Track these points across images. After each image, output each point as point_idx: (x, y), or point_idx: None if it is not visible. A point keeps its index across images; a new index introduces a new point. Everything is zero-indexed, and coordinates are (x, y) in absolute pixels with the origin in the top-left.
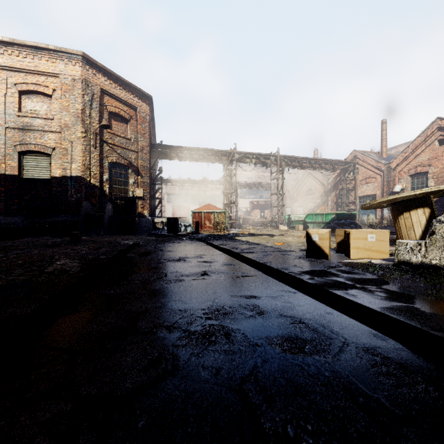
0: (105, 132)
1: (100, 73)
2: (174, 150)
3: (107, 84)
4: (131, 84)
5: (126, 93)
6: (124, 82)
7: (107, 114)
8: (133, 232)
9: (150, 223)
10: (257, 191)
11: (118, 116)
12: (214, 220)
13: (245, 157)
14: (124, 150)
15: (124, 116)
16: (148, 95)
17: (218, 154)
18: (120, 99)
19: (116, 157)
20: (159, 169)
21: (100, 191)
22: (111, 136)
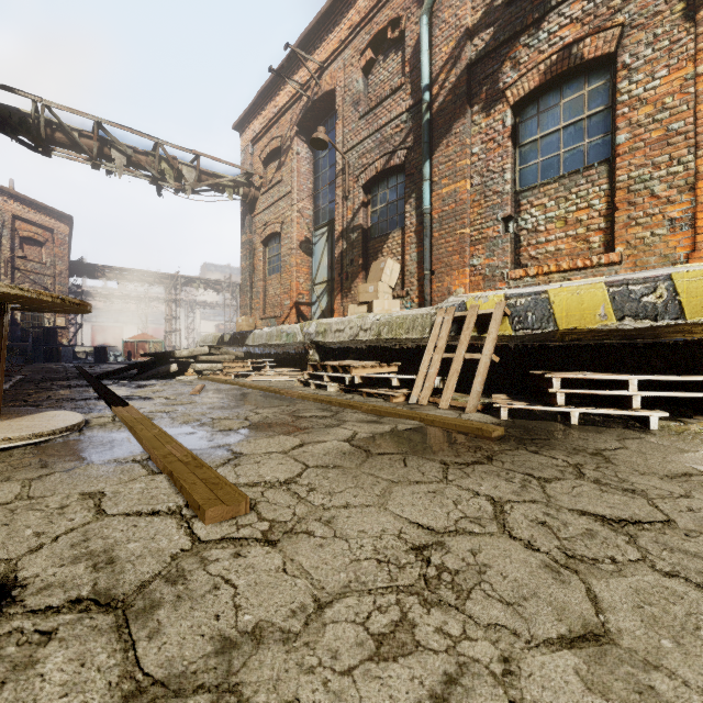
0: (16, 258)
1: (12, 199)
2: (100, 270)
3: (19, 210)
4: (48, 208)
5: (42, 216)
6: (40, 206)
7: (19, 239)
8: (59, 361)
9: (71, 352)
10: (226, 312)
11: (32, 240)
12: (149, 350)
13: (193, 282)
14: (39, 275)
15: (39, 239)
16: (69, 216)
17: (159, 277)
18: (34, 223)
19: (30, 284)
20: (78, 287)
21: (11, 320)
22: (23, 262)
